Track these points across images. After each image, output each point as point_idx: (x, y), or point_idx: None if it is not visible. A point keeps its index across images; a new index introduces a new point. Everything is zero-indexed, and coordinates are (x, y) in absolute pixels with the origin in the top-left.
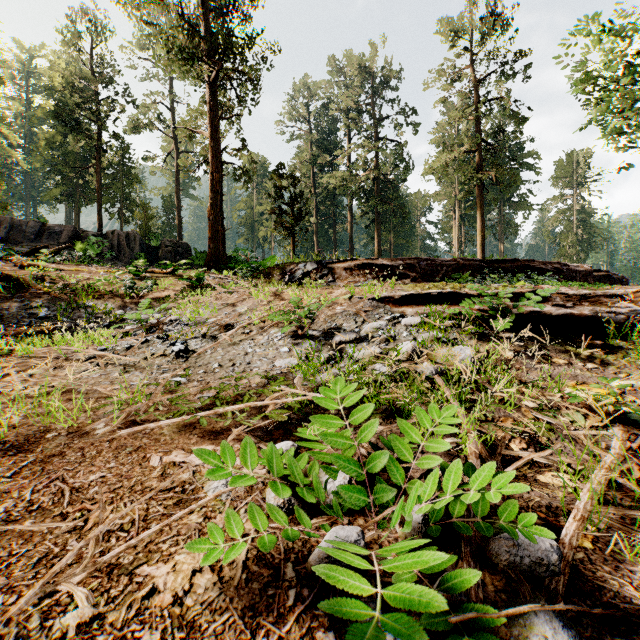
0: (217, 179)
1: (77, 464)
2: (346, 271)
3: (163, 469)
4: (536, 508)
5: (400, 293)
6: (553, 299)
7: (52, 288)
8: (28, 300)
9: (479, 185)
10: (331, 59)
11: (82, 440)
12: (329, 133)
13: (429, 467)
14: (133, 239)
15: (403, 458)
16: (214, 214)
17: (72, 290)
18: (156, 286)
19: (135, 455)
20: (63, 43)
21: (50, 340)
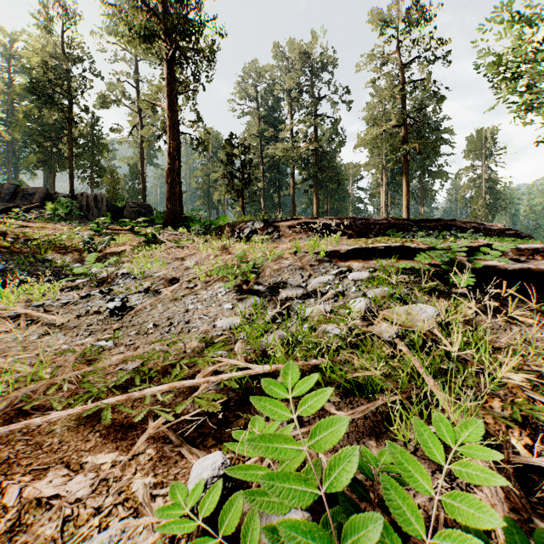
0: (174, 146)
1: None
2: (290, 229)
3: (18, 514)
4: None
5: (346, 247)
6: (505, 253)
7: (14, 243)
8: None
9: (405, 155)
10: (276, 46)
11: None
12: (274, 110)
13: None
14: (100, 200)
15: (407, 528)
16: (171, 178)
17: (33, 245)
18: (114, 241)
19: None
20: (38, 26)
21: None
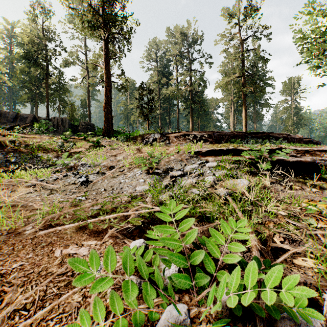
0: (108, 90)
1: (8, 255)
2: (175, 138)
3: (62, 259)
4: (297, 285)
5: (205, 149)
6: (290, 152)
7: (19, 146)
8: (6, 153)
9: (244, 94)
10: (168, 29)
11: (15, 238)
12: (167, 67)
13: (232, 262)
14: (65, 121)
15: (214, 255)
16: (107, 108)
17: (30, 148)
18: (75, 146)
19: (46, 248)
20: (28, 19)
21: (13, 175)
